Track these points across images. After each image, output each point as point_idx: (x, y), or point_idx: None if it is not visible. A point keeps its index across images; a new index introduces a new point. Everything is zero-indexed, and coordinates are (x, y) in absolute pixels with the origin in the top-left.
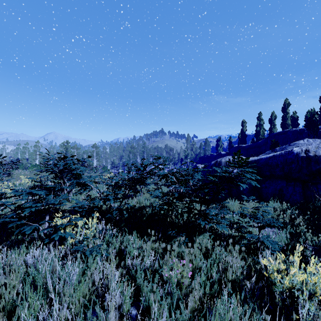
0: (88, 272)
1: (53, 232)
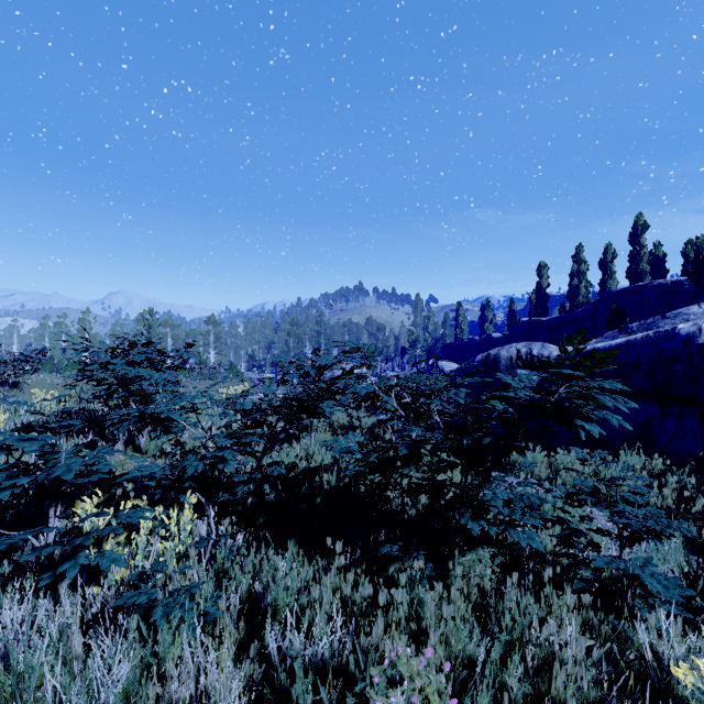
0: (149, 688)
1: (67, 556)
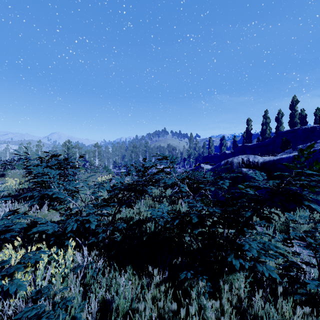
0: None
1: None
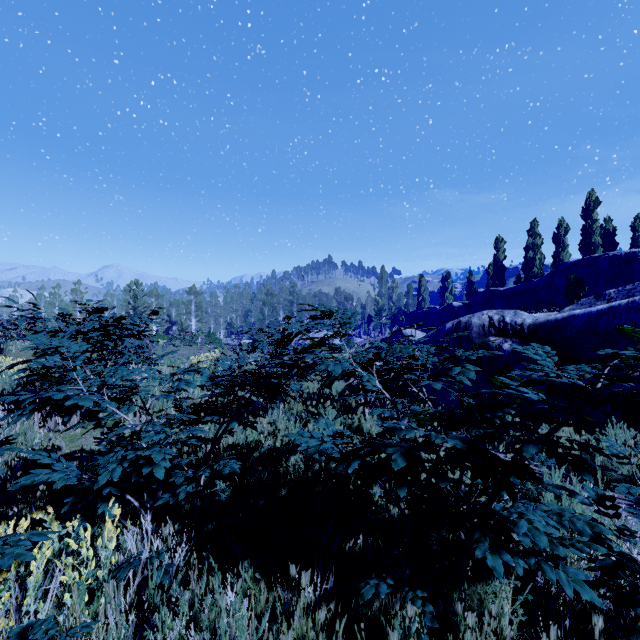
0: None
1: None
